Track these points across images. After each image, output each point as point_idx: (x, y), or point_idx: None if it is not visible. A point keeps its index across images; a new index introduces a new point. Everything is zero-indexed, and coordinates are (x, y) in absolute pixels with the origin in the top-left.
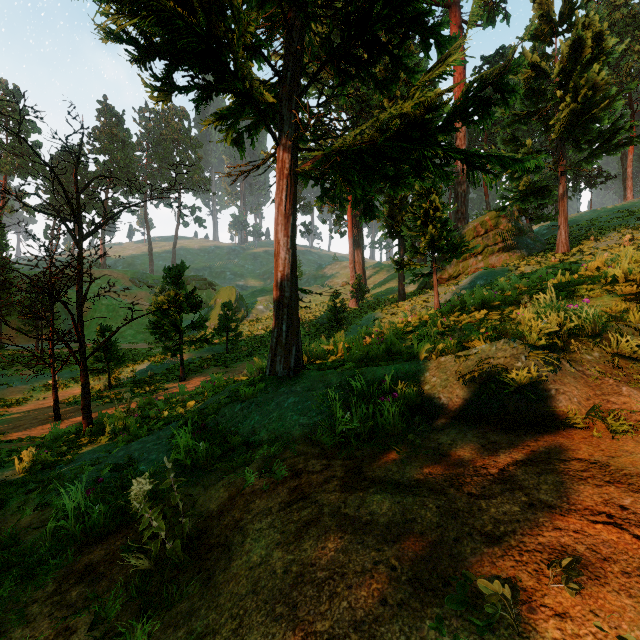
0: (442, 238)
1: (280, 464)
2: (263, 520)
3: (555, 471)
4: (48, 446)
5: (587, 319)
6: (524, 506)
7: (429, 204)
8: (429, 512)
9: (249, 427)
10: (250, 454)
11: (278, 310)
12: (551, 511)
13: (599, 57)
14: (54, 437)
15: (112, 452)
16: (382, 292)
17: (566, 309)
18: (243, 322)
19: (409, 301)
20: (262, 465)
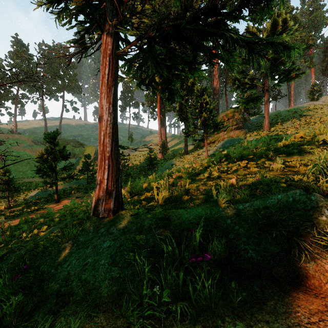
0: (210, 119)
1: None
2: None
3: None
4: None
5: None
6: None
7: (203, 100)
8: None
9: (65, 272)
10: (54, 317)
11: (101, 162)
12: None
13: (285, 31)
14: None
15: None
16: (175, 149)
17: None
18: None
19: (190, 154)
20: None
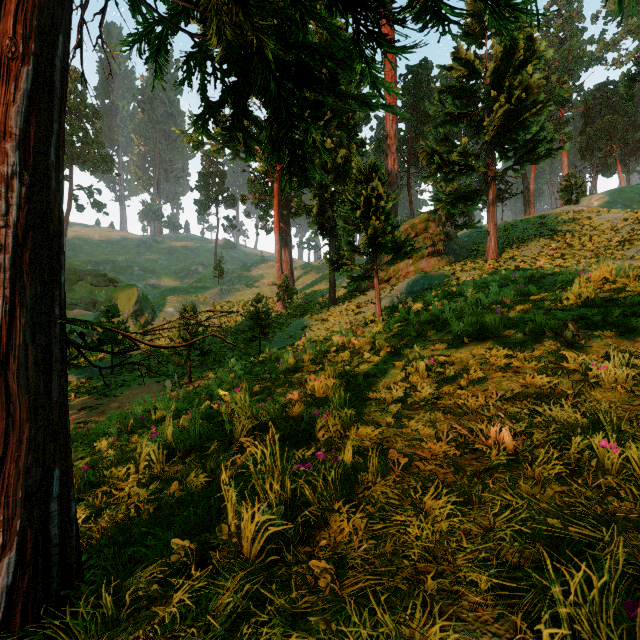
0: (387, 233)
1: None
2: None
3: None
4: None
5: None
6: None
7: (371, 191)
8: None
9: None
10: None
11: None
12: None
13: (530, 60)
14: None
15: None
16: (311, 294)
17: None
18: (147, 328)
19: (341, 306)
20: None
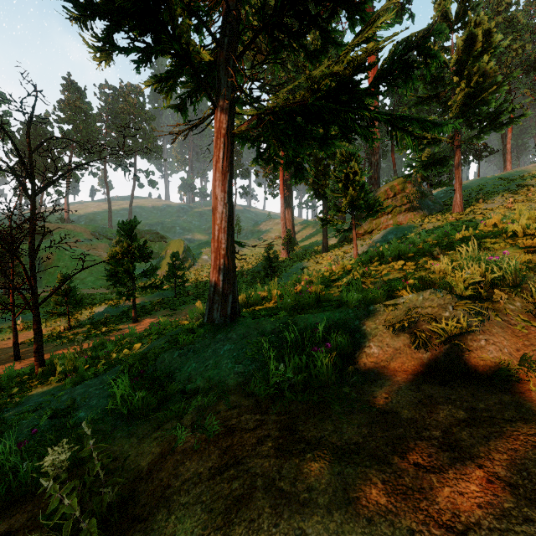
0: (360, 198)
1: (213, 418)
2: (191, 491)
3: (503, 435)
4: (1, 387)
5: (508, 270)
6: (481, 484)
7: (349, 169)
8: (374, 489)
9: (186, 374)
10: (185, 403)
11: (215, 261)
12: (514, 492)
13: (488, 50)
14: (8, 378)
15: (56, 396)
16: (308, 245)
17: (486, 260)
18: (190, 270)
19: (331, 252)
20: (196, 417)
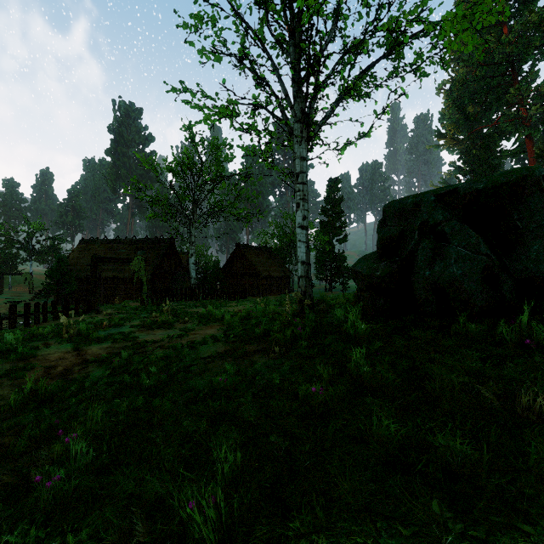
0: None
1: None
2: None
3: None
4: None
5: None
6: None
7: None
8: None
9: None
10: None
11: None
12: None
13: None
14: None
15: None
16: None
17: None
18: None
19: None
20: None
